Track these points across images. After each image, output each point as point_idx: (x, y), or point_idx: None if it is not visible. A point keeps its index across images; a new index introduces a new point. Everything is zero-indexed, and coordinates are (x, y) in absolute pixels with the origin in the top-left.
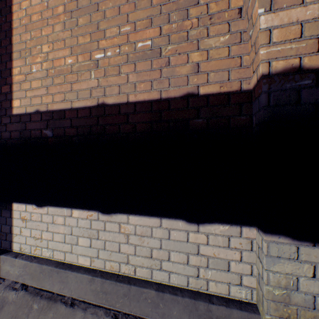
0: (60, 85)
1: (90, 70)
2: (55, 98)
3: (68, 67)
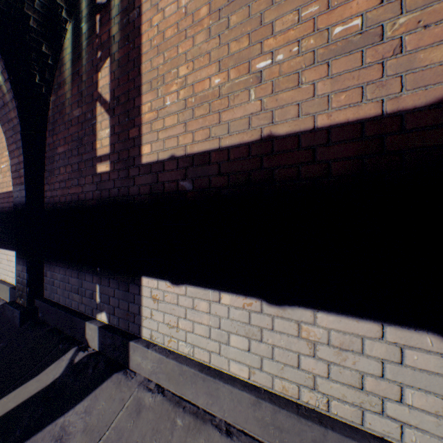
0: (202, 118)
1: (248, 88)
2: (195, 136)
3: (214, 90)
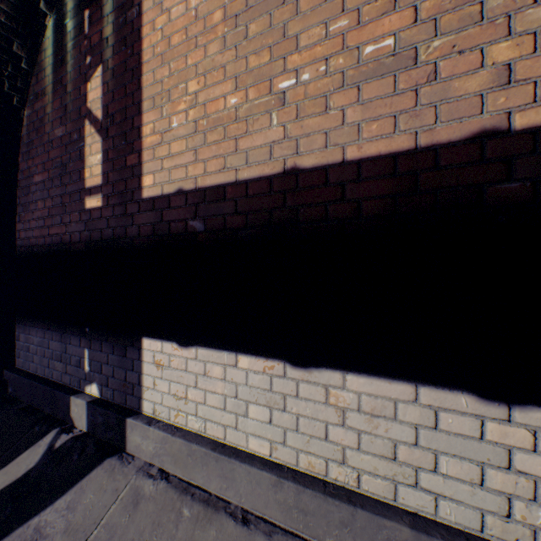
0: (216, 145)
1: (269, 112)
2: (208, 167)
3: (229, 112)
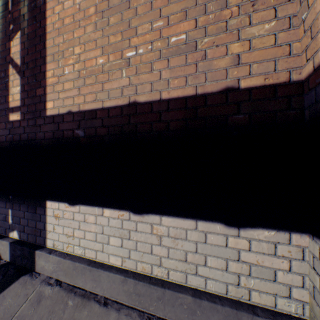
0: (91, 86)
1: (121, 69)
2: (86, 98)
3: (99, 67)
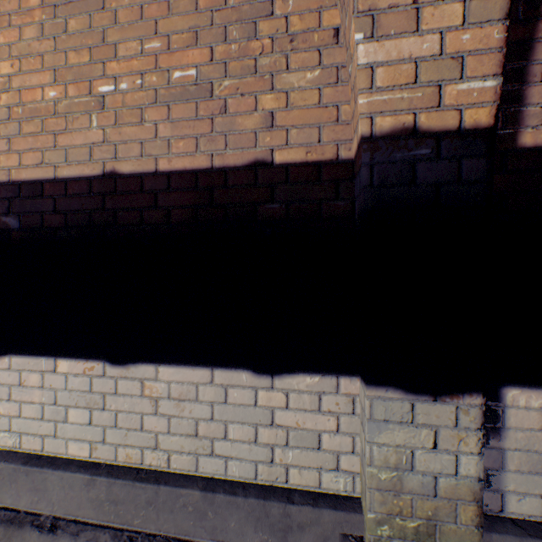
0: (33, 137)
1: (90, 113)
2: (24, 159)
3: (48, 105)
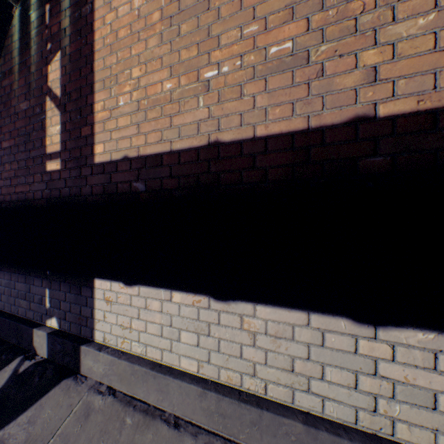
0: (155, 121)
1: (197, 96)
2: (148, 138)
3: (165, 95)
